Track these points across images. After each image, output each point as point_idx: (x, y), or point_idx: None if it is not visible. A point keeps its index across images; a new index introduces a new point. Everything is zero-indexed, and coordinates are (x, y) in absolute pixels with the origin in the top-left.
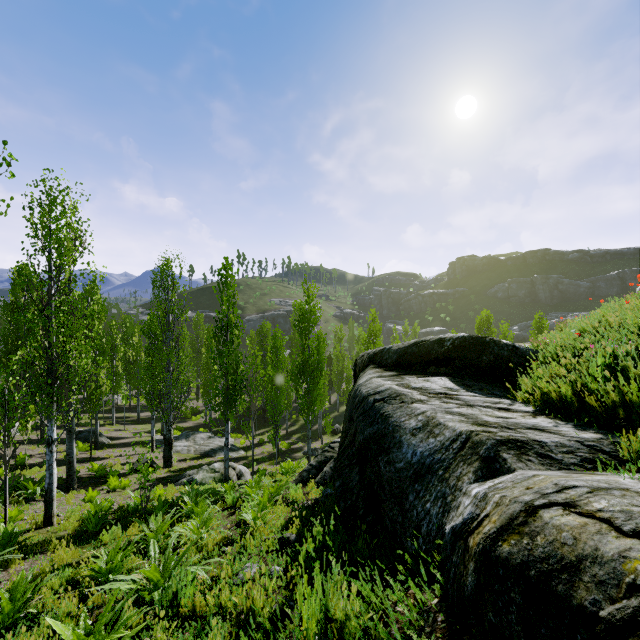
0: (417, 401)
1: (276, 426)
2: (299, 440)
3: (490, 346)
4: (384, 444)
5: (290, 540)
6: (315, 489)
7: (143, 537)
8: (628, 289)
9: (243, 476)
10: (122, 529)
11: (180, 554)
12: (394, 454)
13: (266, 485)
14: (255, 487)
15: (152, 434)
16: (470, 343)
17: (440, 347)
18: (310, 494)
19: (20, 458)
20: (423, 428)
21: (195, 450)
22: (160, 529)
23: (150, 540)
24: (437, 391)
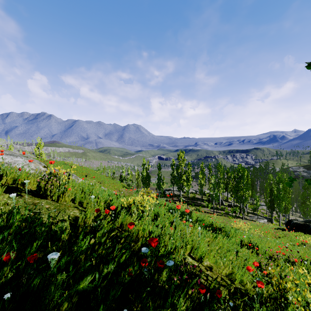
0: None
1: None
2: None
3: None
4: None
5: None
6: None
7: None
8: None
9: None
10: None
11: None
12: None
13: None
14: None
15: None
16: None
17: None
18: None
19: (275, 216)
20: None
21: None
22: None
23: None
24: None
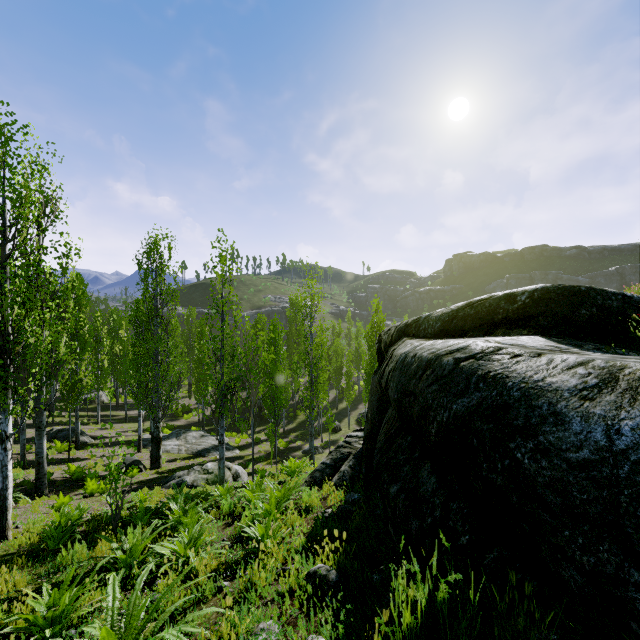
0: (543, 353)
1: (276, 421)
2: (297, 438)
3: (590, 295)
4: (512, 420)
5: (329, 580)
6: (335, 493)
7: (112, 560)
8: (627, 285)
9: (240, 477)
10: (91, 545)
11: (159, 589)
12: (550, 435)
13: (270, 488)
14: (257, 491)
15: (139, 432)
16: (558, 294)
17: (510, 303)
18: (329, 500)
19: None
20: (607, 385)
21: (186, 449)
22: (135, 549)
23: (121, 564)
24: (544, 348)
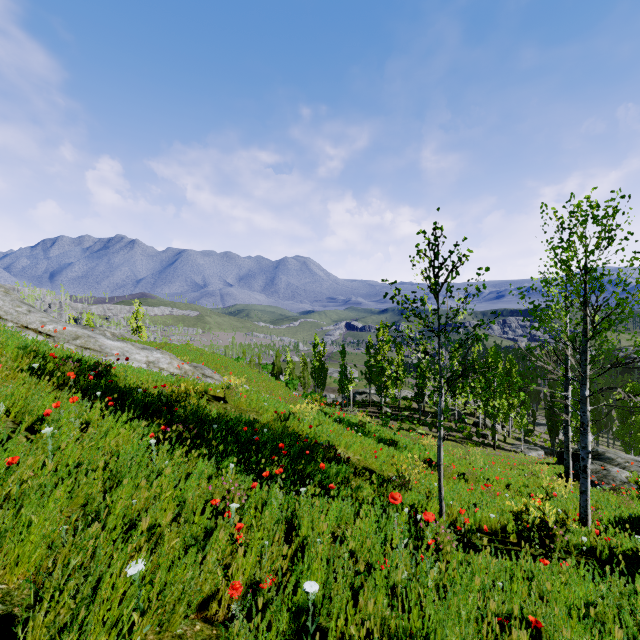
0: None
1: None
2: None
3: None
4: None
5: None
6: None
7: None
8: None
9: None
10: None
11: None
12: None
13: None
14: None
15: None
16: None
17: None
18: None
19: None
20: None
21: None
22: None
23: None
24: None
